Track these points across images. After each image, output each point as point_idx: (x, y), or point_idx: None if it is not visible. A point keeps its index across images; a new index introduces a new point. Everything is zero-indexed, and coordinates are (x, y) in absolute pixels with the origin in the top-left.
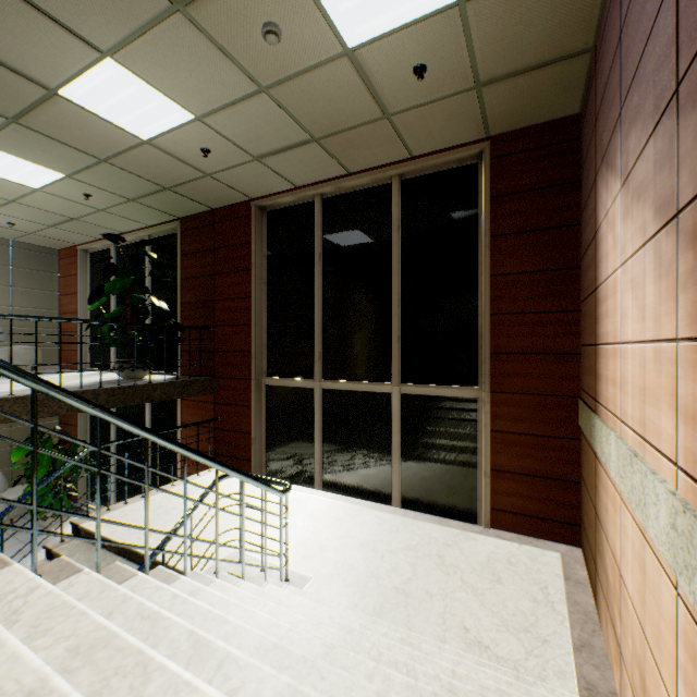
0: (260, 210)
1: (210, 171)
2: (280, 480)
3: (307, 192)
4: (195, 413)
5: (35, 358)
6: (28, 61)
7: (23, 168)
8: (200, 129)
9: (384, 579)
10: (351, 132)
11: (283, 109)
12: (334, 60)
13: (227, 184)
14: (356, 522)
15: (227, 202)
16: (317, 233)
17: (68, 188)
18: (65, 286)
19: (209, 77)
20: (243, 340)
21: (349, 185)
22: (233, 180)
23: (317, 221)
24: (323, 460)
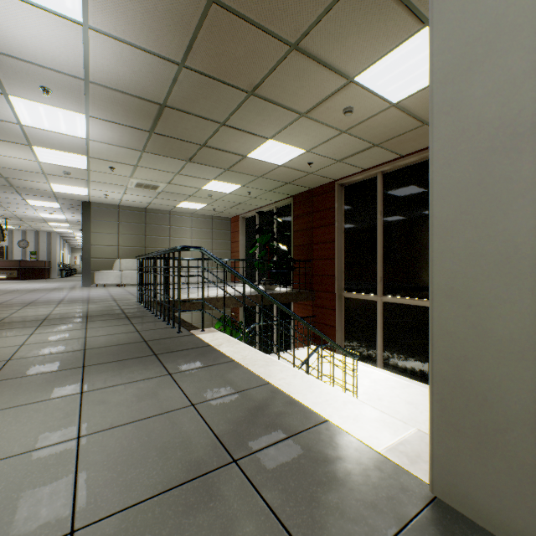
0: (340, 186)
1: (311, 171)
2: (353, 351)
3: (371, 172)
4: (301, 311)
5: (222, 277)
6: (238, 149)
7: (225, 186)
8: (308, 155)
9: (420, 423)
10: (400, 136)
11: (355, 136)
12: (385, 110)
13: (320, 175)
14: (405, 390)
15: (320, 184)
16: (378, 198)
17: (241, 191)
18: (233, 238)
19: (314, 134)
20: (329, 268)
21: (401, 163)
22: (324, 173)
23: (378, 190)
24: (383, 349)
